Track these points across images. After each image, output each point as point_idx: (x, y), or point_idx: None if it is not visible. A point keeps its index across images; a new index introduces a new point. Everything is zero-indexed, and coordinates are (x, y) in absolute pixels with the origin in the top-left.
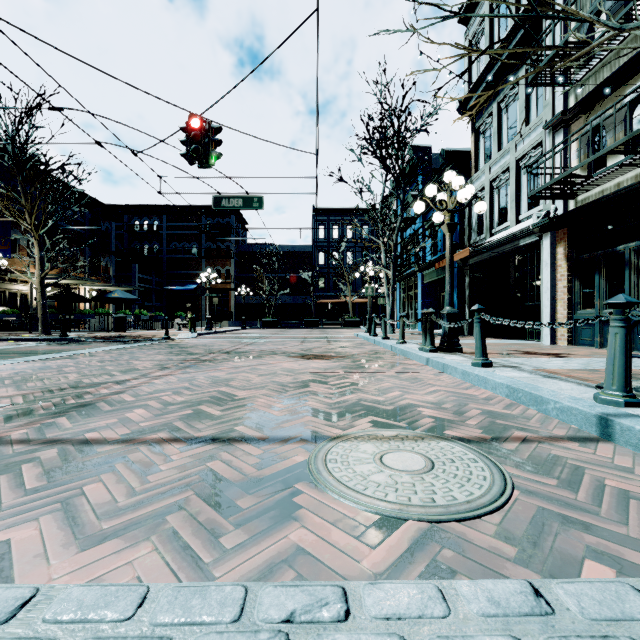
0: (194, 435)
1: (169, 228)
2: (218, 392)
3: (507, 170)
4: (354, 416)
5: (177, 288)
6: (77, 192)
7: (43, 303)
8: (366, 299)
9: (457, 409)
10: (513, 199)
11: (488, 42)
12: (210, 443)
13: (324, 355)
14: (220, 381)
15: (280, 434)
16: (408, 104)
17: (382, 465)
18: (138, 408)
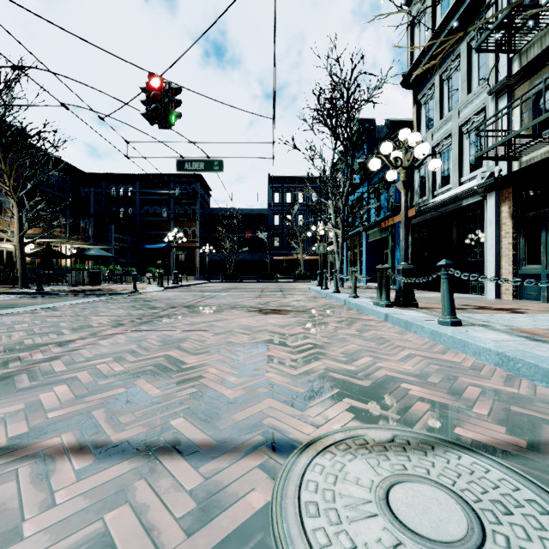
0: (111, 438)
1: (142, 194)
2: (165, 357)
3: (449, 136)
4: (326, 398)
5: (149, 246)
6: (59, 161)
7: (22, 259)
8: (315, 256)
9: (449, 385)
10: (456, 162)
11: (430, 19)
12: (128, 456)
13: (281, 309)
14: (172, 342)
15: (231, 435)
16: (356, 77)
17: (395, 522)
18: (62, 384)
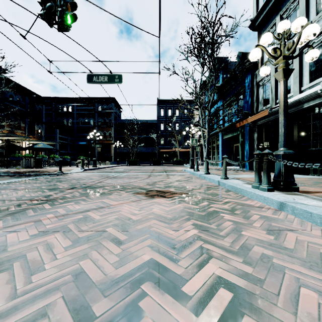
0: None
1: (77, 110)
2: None
3: None
4: None
5: (81, 143)
6: (20, 86)
7: None
8: (186, 149)
9: None
10: (297, 76)
11: None
12: None
13: (165, 191)
14: None
15: None
16: (219, 18)
17: None
18: None
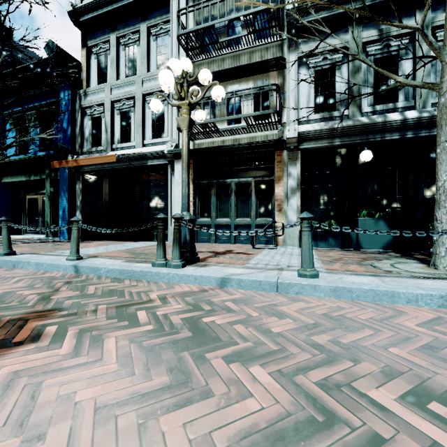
0: None
1: None
2: None
3: (130, 98)
4: None
5: None
6: None
7: None
8: None
9: None
10: (140, 125)
11: None
12: None
13: None
14: None
15: None
16: None
17: None
18: None
